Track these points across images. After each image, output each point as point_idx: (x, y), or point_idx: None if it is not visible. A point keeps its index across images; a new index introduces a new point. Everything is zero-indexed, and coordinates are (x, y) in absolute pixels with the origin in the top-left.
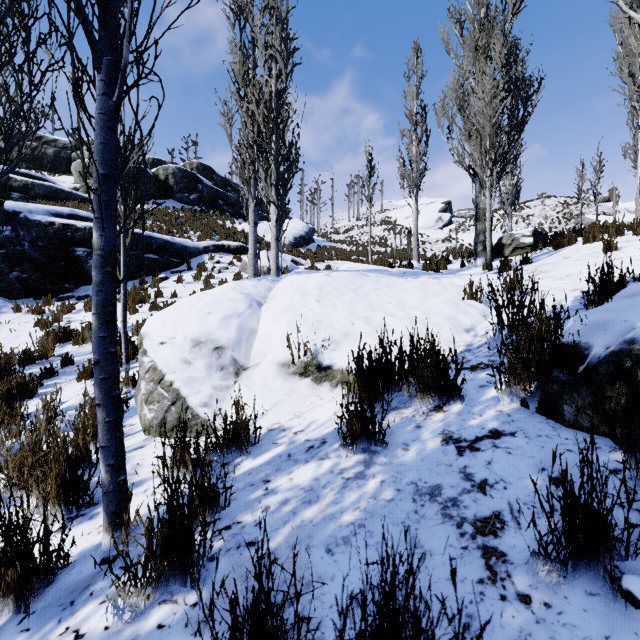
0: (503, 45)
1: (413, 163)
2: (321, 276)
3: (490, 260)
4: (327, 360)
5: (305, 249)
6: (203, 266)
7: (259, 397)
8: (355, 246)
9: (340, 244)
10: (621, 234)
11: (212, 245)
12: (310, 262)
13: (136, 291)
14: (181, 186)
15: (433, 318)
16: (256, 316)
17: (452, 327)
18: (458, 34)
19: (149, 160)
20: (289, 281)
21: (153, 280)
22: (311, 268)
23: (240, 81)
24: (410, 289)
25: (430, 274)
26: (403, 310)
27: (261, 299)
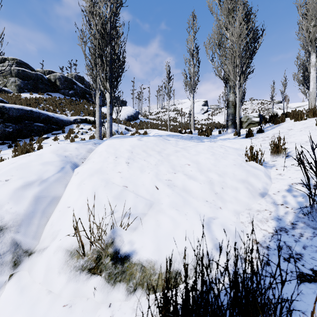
0: (243, 9)
1: (191, 77)
2: (134, 140)
3: (239, 130)
4: (126, 245)
5: (133, 122)
6: (72, 130)
7: (25, 315)
8: (160, 121)
9: (152, 120)
10: (316, 116)
11: (79, 119)
12: (136, 129)
13: (24, 145)
14: (64, 86)
15: (229, 181)
16: (65, 180)
17: (248, 191)
18: (218, 3)
19: (46, 71)
20: (107, 144)
21: (38, 139)
22: (136, 133)
23: (90, 17)
24: (202, 151)
25: (208, 138)
26: (201, 172)
27: (79, 160)
